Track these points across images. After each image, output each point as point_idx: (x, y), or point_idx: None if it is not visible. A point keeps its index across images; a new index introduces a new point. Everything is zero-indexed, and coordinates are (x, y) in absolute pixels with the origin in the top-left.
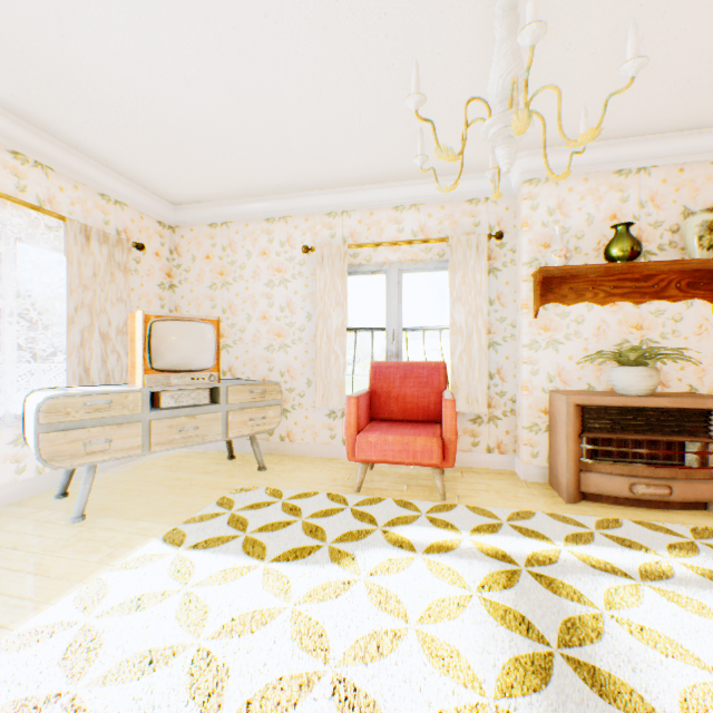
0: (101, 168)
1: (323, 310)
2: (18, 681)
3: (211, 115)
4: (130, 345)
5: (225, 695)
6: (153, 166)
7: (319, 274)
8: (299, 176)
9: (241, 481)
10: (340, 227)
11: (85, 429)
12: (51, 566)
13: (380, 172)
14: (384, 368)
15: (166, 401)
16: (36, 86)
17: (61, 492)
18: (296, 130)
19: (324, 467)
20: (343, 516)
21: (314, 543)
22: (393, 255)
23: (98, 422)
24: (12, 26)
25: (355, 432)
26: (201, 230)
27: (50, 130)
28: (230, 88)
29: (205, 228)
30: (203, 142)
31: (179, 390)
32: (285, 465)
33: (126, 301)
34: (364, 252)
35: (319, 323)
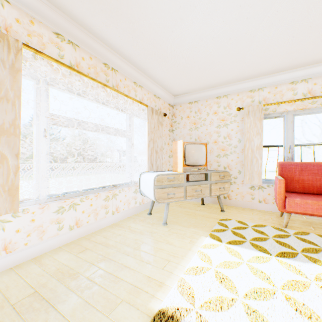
0: (155, 84)
1: (249, 137)
2: (208, 288)
3: (214, 52)
4: (173, 155)
5: (321, 321)
6: (175, 80)
7: (246, 120)
8: (239, 74)
9: (217, 215)
10: (256, 96)
11: (167, 188)
12: (172, 242)
13: (286, 65)
14: (287, 165)
15: (190, 178)
16: (150, 55)
17: (149, 212)
18: (252, 51)
19: (253, 213)
20: (291, 239)
21: (289, 250)
22: (290, 107)
23: (170, 186)
24: (155, 32)
25: (283, 197)
26: (184, 105)
27: (144, 72)
28: (230, 37)
29: (186, 105)
30: (203, 65)
31: (194, 174)
32: (231, 210)
33: (161, 137)
34: (271, 107)
35: (246, 143)
